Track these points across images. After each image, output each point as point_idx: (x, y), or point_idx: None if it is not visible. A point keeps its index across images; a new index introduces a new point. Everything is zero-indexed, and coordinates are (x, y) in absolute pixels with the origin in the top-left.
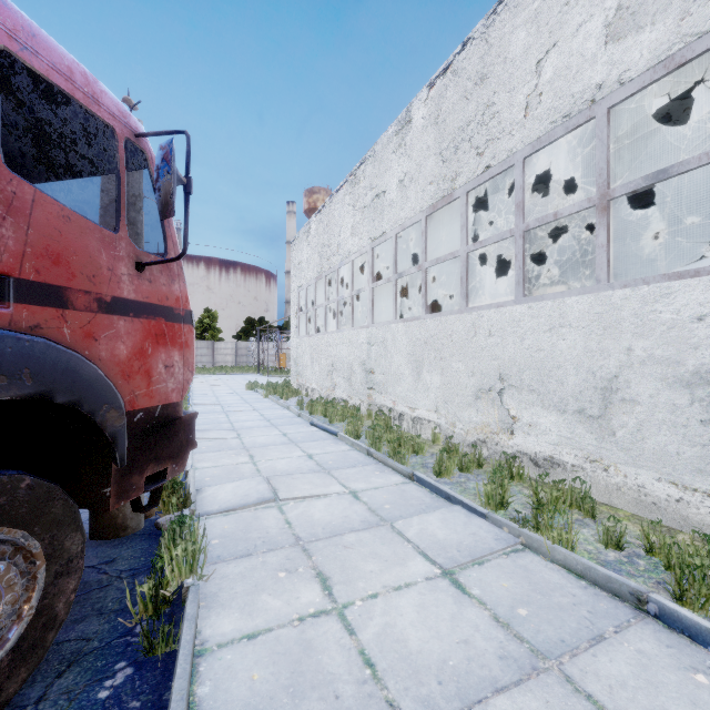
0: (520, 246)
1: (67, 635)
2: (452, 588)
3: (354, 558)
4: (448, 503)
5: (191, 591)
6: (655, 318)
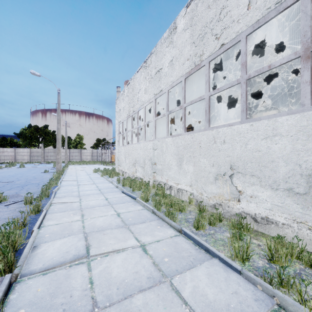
0: (244, 89)
1: None
2: None
3: None
4: (208, 254)
5: None
6: None
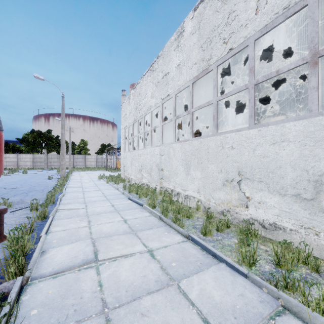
0: (252, 94)
1: None
2: None
3: None
4: (215, 259)
5: None
6: None
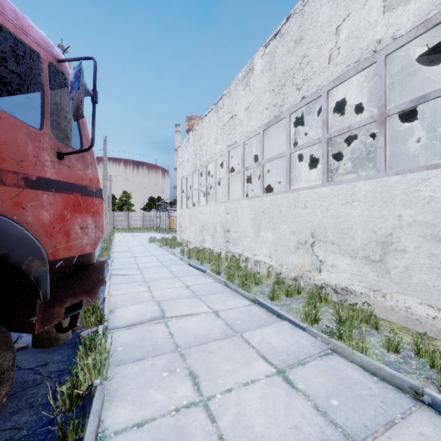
0: (325, 149)
1: (4, 425)
2: (284, 383)
3: (215, 361)
4: (279, 319)
5: (98, 390)
6: (418, 195)
